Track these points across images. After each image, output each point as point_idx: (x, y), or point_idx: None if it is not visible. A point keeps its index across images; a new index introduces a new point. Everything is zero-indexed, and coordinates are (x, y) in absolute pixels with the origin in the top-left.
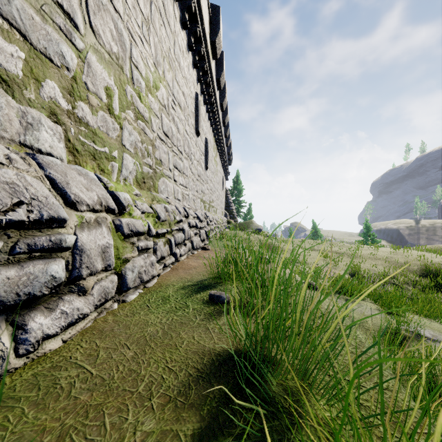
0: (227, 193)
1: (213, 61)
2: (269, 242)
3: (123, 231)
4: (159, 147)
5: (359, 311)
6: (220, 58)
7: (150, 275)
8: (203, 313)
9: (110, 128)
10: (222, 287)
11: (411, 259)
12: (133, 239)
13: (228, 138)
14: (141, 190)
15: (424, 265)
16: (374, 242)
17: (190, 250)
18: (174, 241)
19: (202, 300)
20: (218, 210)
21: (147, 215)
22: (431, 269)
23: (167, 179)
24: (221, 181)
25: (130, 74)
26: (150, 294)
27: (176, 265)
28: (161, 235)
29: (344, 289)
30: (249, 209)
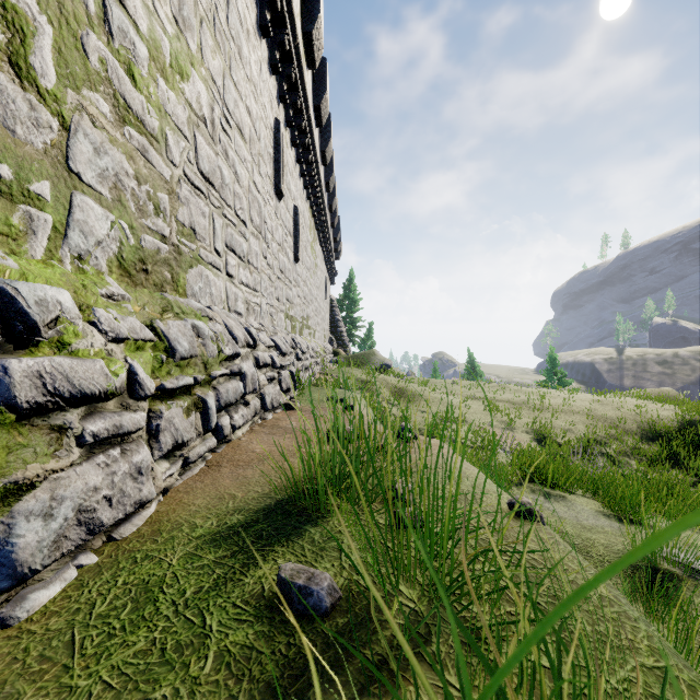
0: (333, 304)
1: (309, 72)
2: (403, 386)
3: (13, 397)
4: (190, 201)
5: (573, 518)
6: (321, 70)
7: (131, 502)
8: (247, 682)
9: (21, 115)
10: (316, 531)
11: (626, 412)
12: (63, 418)
13: (334, 213)
14: (137, 287)
15: (648, 422)
16: (563, 383)
17: (258, 413)
18: (216, 400)
19: (257, 596)
20: (318, 334)
21: (136, 346)
22: (659, 429)
23: (210, 270)
24: (323, 286)
25: (97, 8)
26: (110, 573)
27: (221, 453)
28: (182, 391)
29: (539, 474)
30: (369, 332)
